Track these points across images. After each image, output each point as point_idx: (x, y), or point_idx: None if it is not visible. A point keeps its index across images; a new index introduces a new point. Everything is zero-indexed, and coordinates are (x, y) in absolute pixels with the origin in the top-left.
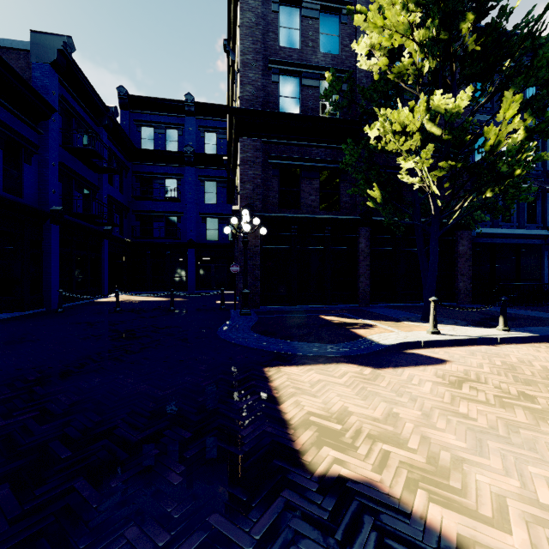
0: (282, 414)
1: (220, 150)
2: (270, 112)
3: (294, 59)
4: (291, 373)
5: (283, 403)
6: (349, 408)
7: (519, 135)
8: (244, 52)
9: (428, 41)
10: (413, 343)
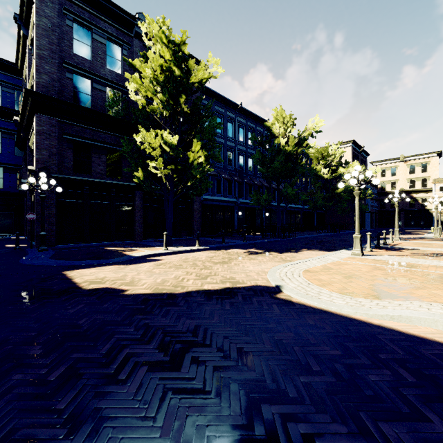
0: (74, 282)
1: (7, 103)
2: (65, 101)
3: (86, 66)
4: (80, 271)
5: (74, 279)
6: (107, 276)
7: (202, 158)
8: (41, 48)
9: (163, 103)
10: (152, 255)
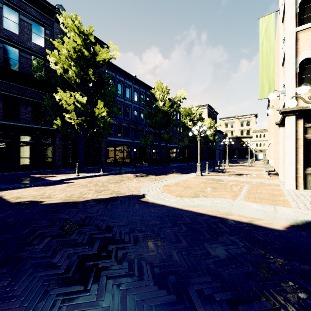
0: (4, 198)
1: None
2: None
3: (15, 39)
4: (8, 192)
5: (4, 197)
6: (30, 194)
7: (105, 113)
8: None
9: (76, 74)
10: (67, 179)
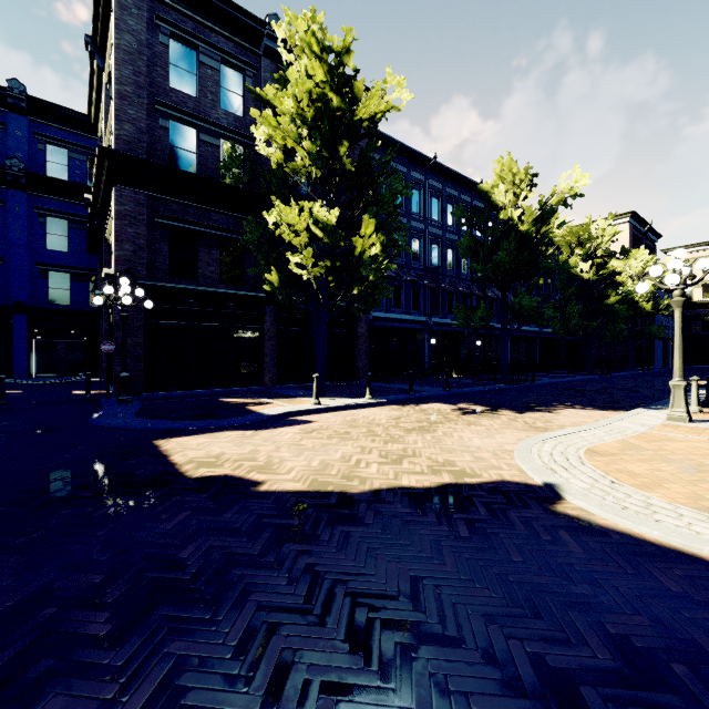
0: (171, 461)
1: (75, 176)
2: (158, 164)
3: (190, 107)
4: (180, 441)
5: (172, 456)
6: (226, 452)
7: (377, 247)
8: (122, 81)
9: (313, 156)
10: (296, 412)
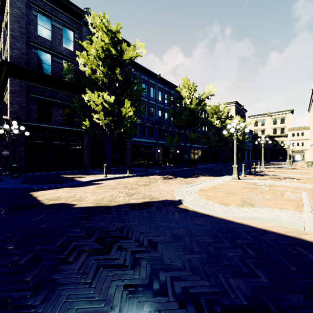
0: (38, 199)
1: None
2: (32, 70)
3: (47, 45)
4: (42, 192)
5: (38, 198)
6: (62, 195)
7: (132, 112)
8: (13, 30)
9: (104, 73)
10: (96, 180)
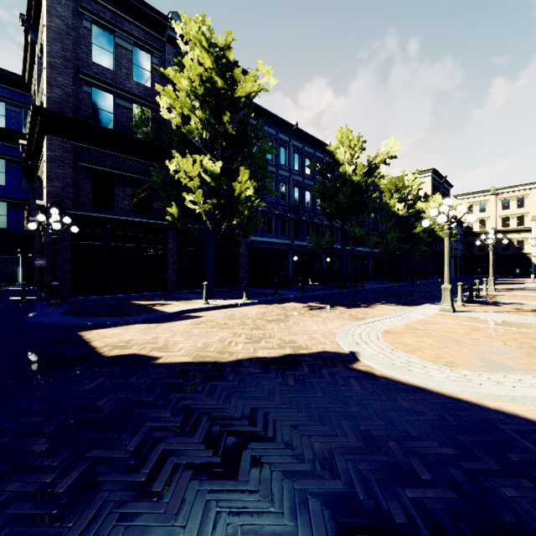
0: (92, 346)
1: (12, 124)
2: (82, 121)
3: (108, 78)
4: (100, 332)
5: (93, 342)
6: (134, 338)
7: (251, 190)
8: (52, 55)
9: (203, 122)
10: (190, 310)
